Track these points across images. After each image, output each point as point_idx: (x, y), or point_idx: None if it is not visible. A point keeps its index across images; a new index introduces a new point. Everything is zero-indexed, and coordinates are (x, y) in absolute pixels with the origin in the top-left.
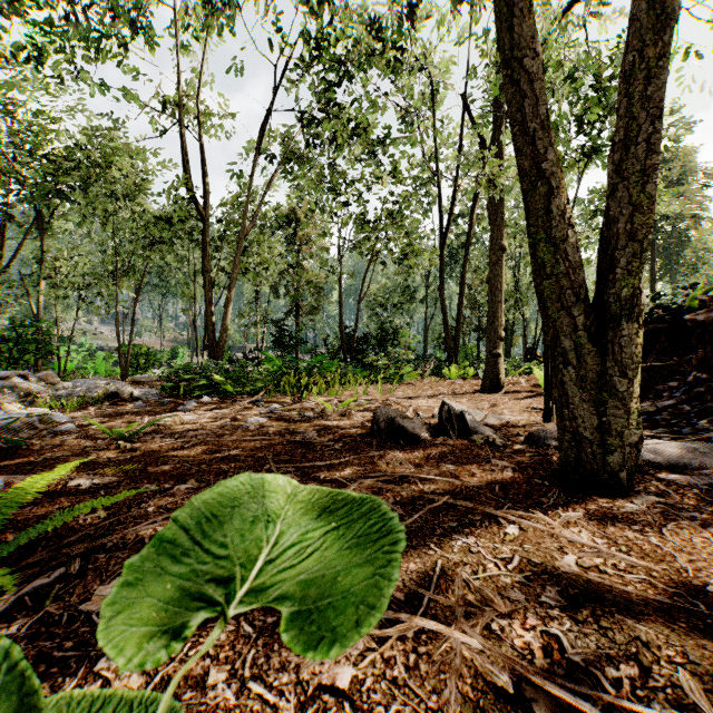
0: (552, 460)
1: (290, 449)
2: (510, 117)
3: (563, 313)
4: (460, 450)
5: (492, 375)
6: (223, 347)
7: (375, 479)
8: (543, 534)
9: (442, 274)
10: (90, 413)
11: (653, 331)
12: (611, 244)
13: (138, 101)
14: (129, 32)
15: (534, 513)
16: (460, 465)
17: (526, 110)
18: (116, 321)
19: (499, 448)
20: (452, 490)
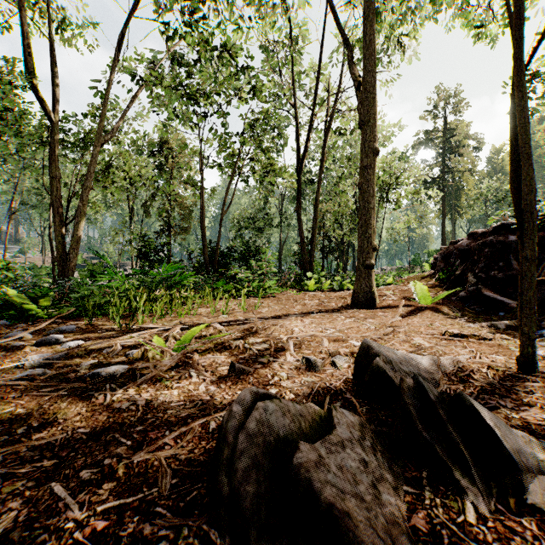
0: None
1: None
2: None
3: None
4: None
5: (366, 288)
6: (74, 259)
7: None
8: None
9: (299, 196)
10: None
11: (538, 239)
12: None
13: None
14: None
15: None
16: None
17: None
18: None
19: None
20: None
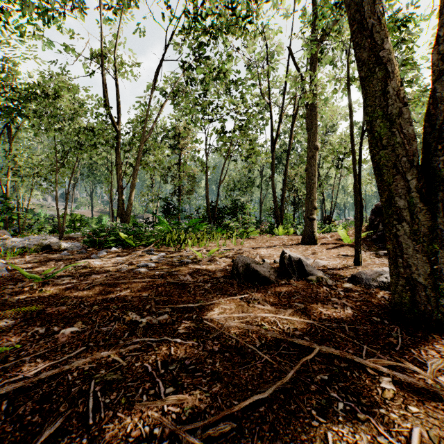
0: (378, 298)
1: (169, 289)
2: (349, 18)
3: (398, 177)
4: (303, 289)
5: (309, 233)
6: (129, 214)
7: (241, 320)
8: (417, 387)
9: (273, 168)
10: (25, 260)
11: None
12: (437, 120)
13: (72, 51)
14: (66, 4)
15: (391, 356)
16: (308, 303)
17: (365, 9)
18: (55, 196)
19: (332, 287)
20: (309, 330)
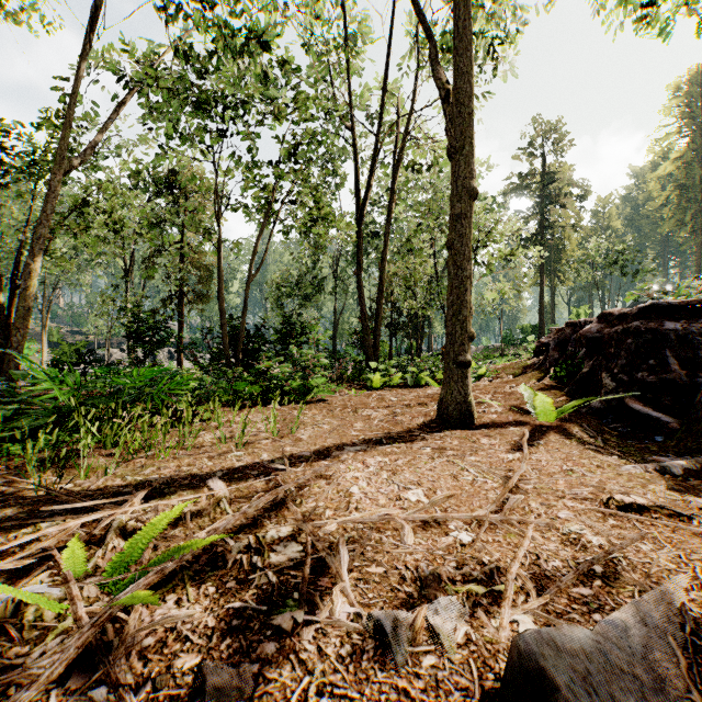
0: None
1: None
2: None
3: None
4: None
5: (459, 398)
6: (20, 344)
7: None
8: None
9: (360, 255)
10: None
11: None
12: None
13: None
14: None
15: None
16: None
17: None
18: None
19: None
20: None
